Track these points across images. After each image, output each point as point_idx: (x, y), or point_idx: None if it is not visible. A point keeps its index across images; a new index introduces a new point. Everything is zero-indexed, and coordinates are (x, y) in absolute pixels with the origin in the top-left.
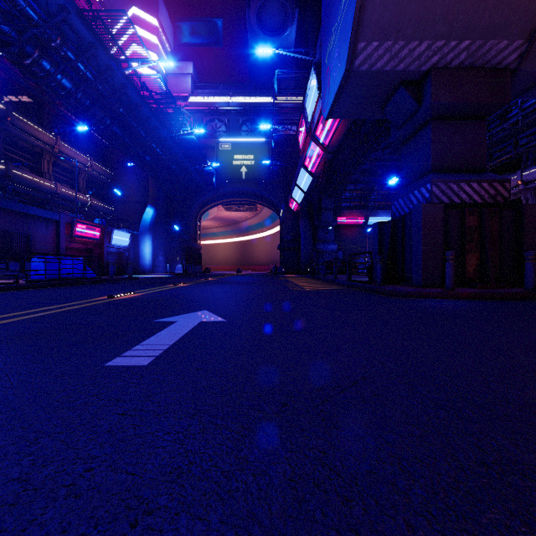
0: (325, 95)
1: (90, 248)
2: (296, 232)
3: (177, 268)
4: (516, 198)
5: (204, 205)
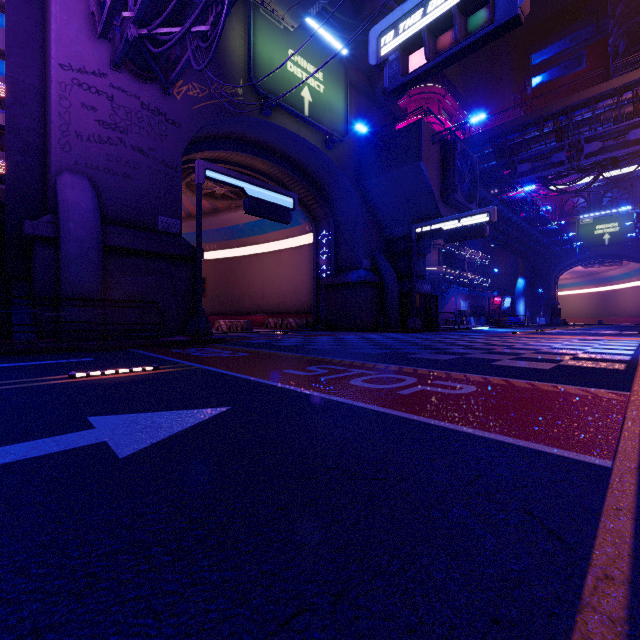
0: None
1: (494, 309)
2: None
3: (540, 320)
4: None
5: (563, 269)
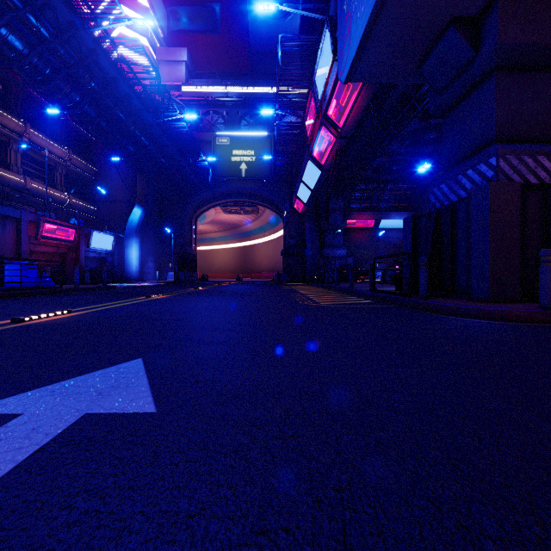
0: (343, 52)
1: (63, 252)
2: (301, 236)
3: (170, 275)
4: None
5: (200, 206)
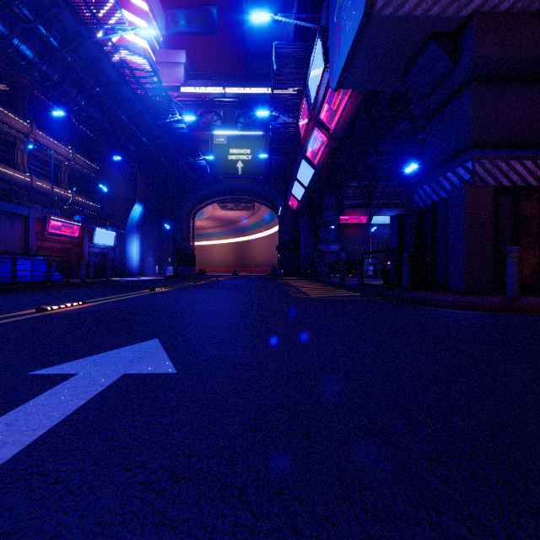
0: (333, 61)
1: (67, 247)
2: (295, 231)
3: (169, 270)
4: None
5: (198, 203)
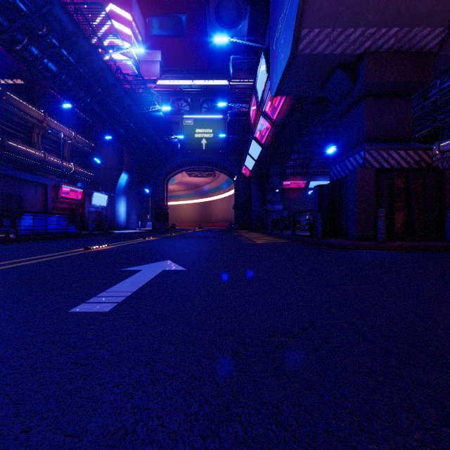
0: (273, 76)
1: (73, 207)
2: (248, 194)
3: (148, 225)
4: (434, 165)
5: (171, 172)
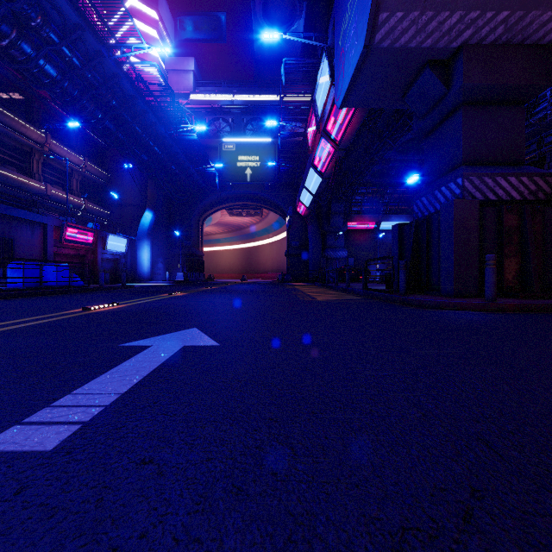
0: (338, 82)
1: (82, 254)
2: (303, 238)
3: (178, 276)
4: None
5: (207, 209)
